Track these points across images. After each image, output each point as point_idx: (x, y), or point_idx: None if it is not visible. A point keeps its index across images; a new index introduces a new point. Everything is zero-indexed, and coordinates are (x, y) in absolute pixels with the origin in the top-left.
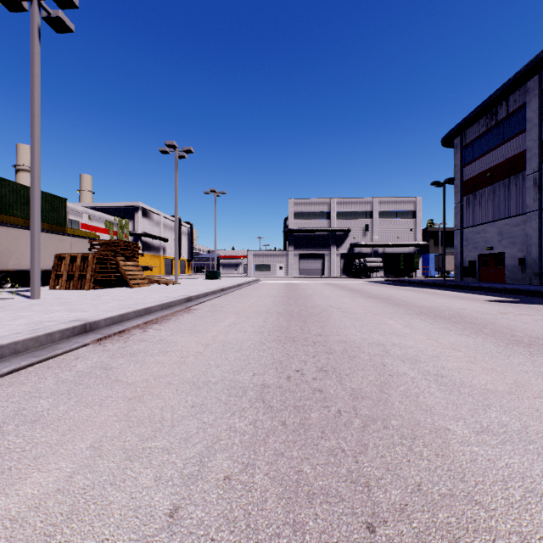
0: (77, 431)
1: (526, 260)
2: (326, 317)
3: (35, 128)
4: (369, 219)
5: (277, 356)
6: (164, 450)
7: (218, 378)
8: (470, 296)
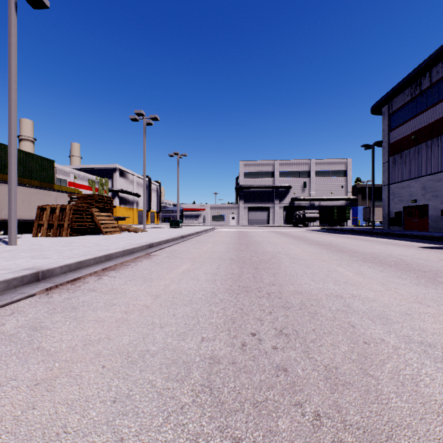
0: None
1: None
2: (276, 264)
3: (12, 91)
4: (307, 177)
5: (230, 312)
6: None
7: (159, 346)
8: (403, 243)
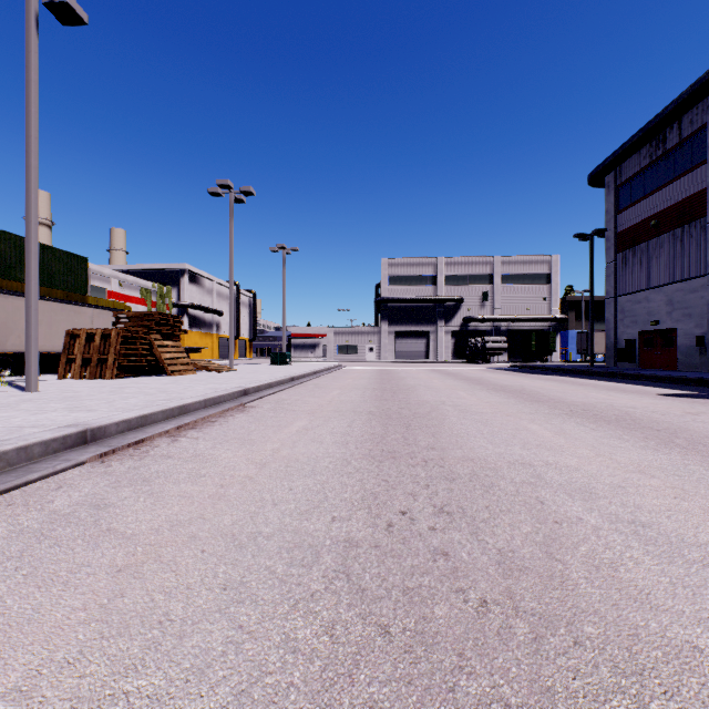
0: (2, 647)
1: (707, 338)
2: (438, 419)
3: (31, 155)
4: (488, 285)
5: (370, 485)
6: (152, 703)
7: (274, 527)
8: (634, 388)
